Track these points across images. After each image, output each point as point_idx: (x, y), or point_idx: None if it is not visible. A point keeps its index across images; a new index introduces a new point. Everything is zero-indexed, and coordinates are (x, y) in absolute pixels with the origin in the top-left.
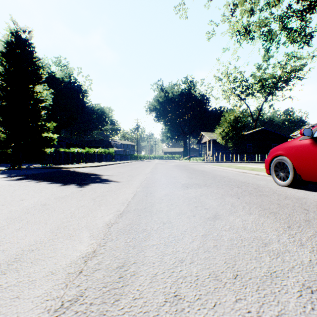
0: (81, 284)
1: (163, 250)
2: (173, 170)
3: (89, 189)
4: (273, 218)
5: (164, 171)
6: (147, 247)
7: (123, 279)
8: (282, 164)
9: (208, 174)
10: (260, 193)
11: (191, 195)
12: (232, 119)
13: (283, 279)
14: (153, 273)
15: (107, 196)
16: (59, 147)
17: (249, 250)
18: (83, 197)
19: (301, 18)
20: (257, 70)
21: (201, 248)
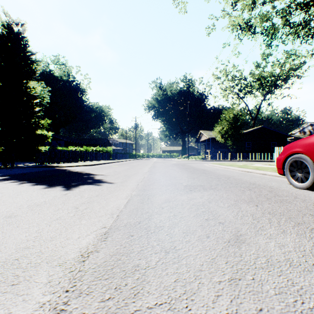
0: None
1: None
2: (172, 169)
3: (76, 193)
4: None
5: (163, 170)
6: None
7: None
8: (300, 163)
9: (211, 174)
10: (279, 198)
11: (197, 202)
12: (231, 117)
13: None
14: None
15: (95, 203)
16: (57, 145)
17: None
18: (65, 204)
19: (306, 10)
20: (256, 68)
21: None
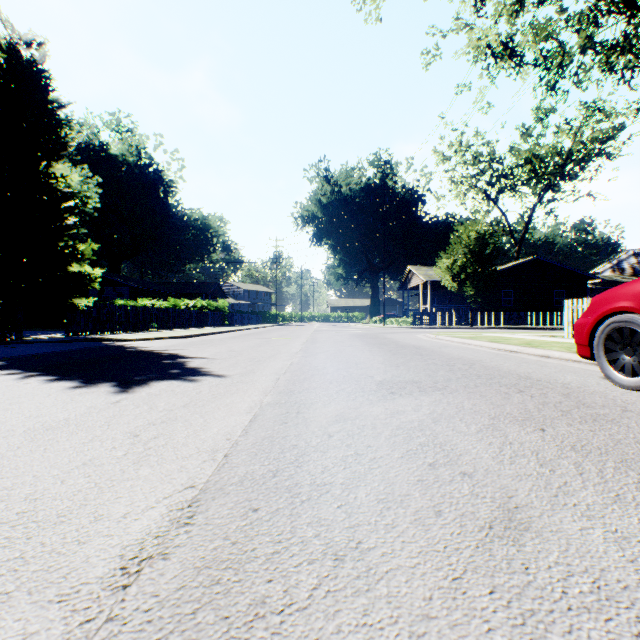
0: None
1: None
2: (351, 346)
3: (141, 398)
4: None
5: (333, 347)
6: None
7: None
8: (629, 333)
9: (433, 356)
10: (589, 411)
11: (408, 420)
12: (472, 239)
13: None
14: None
15: (178, 422)
16: (115, 296)
17: None
18: (110, 426)
19: (630, 15)
20: (523, 139)
21: None
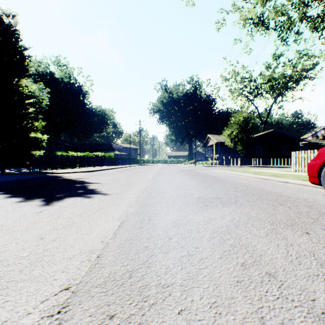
0: None
1: None
2: (179, 176)
3: (55, 209)
4: None
5: (169, 177)
6: None
7: None
8: None
9: (224, 182)
10: None
11: (219, 226)
12: (241, 120)
13: None
14: None
15: (72, 228)
16: (57, 150)
17: None
18: (27, 231)
19: None
20: (267, 69)
21: None
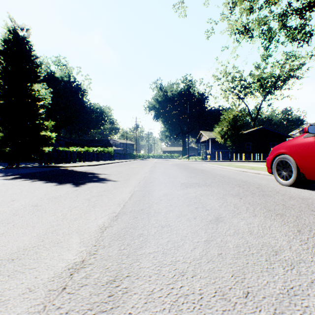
0: (62, 305)
1: (161, 260)
2: (172, 169)
3: (85, 189)
4: (280, 220)
5: (163, 170)
6: (143, 256)
7: (113, 298)
8: (285, 162)
9: (208, 173)
10: (262, 193)
11: (191, 195)
12: (230, 118)
13: (303, 298)
14: (149, 290)
15: (103, 196)
16: (58, 146)
17: (259, 259)
18: (78, 197)
19: (301, 15)
20: (256, 69)
21: (204, 257)
